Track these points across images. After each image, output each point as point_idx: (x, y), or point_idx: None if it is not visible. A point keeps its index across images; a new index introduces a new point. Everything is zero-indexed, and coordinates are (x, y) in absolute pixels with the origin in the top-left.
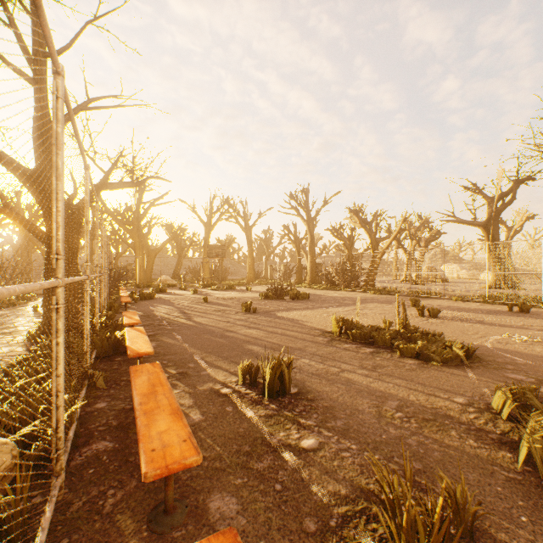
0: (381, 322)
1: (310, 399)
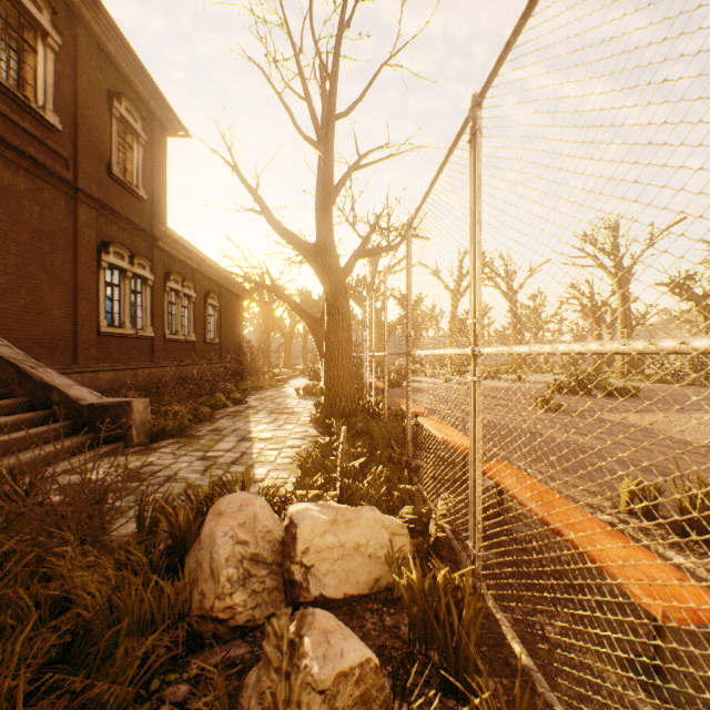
0: None
1: None
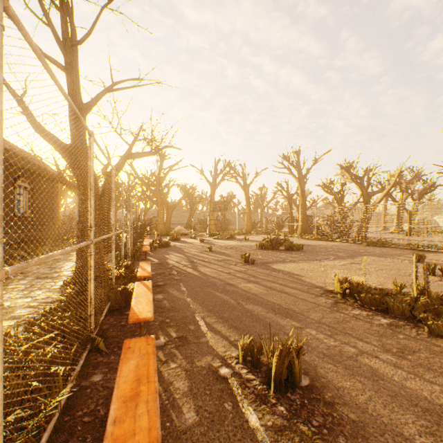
0: (386, 281)
1: (328, 401)
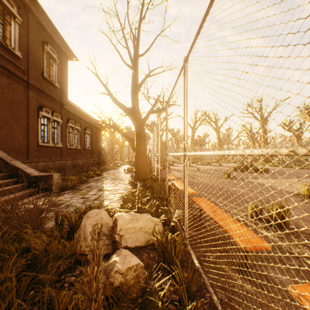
0: None
1: (307, 233)
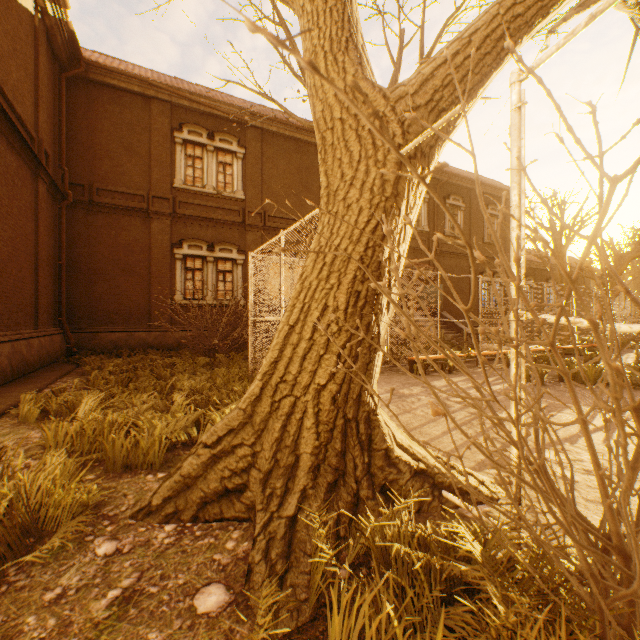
0: None
1: None
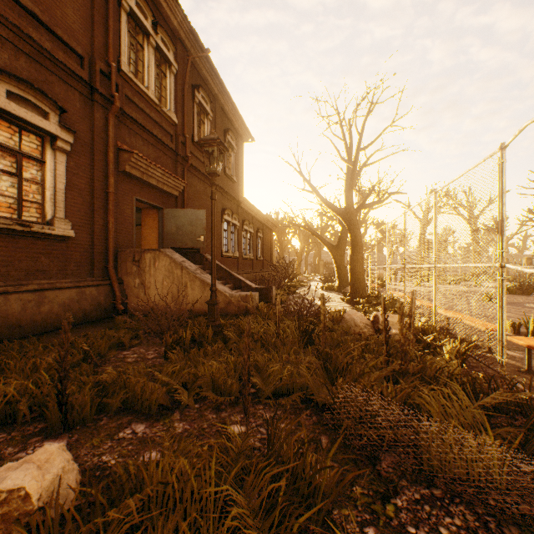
0: None
1: None
